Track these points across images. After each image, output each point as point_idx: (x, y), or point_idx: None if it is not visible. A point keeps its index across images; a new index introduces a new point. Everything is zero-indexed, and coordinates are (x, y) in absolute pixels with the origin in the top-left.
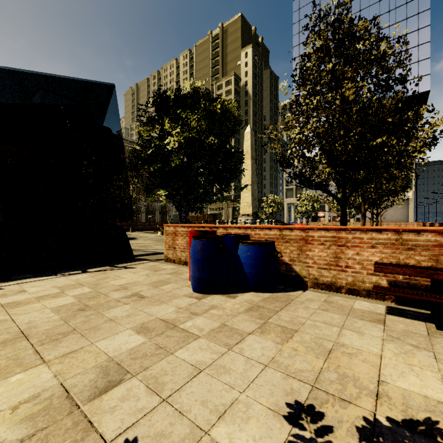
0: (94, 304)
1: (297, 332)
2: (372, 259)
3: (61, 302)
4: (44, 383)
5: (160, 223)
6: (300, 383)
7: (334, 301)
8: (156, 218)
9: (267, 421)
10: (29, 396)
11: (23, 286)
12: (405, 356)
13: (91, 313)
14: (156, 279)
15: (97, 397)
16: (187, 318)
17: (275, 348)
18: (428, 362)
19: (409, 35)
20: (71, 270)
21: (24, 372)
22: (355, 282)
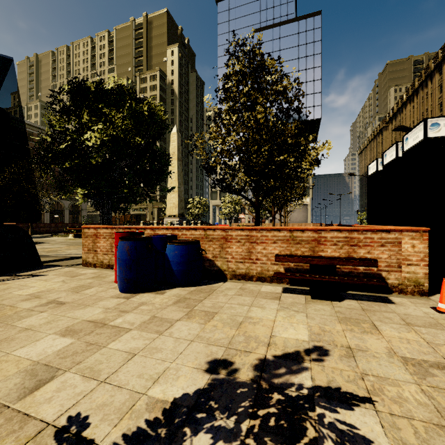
0: None
1: (218, 314)
2: (274, 252)
3: None
4: None
5: (71, 225)
6: (218, 347)
7: (247, 288)
8: (65, 218)
9: (193, 375)
10: None
11: None
12: (289, 318)
13: None
14: (75, 285)
15: (28, 395)
16: (117, 316)
17: (200, 327)
18: (302, 319)
19: (308, 71)
20: None
21: None
22: (263, 271)
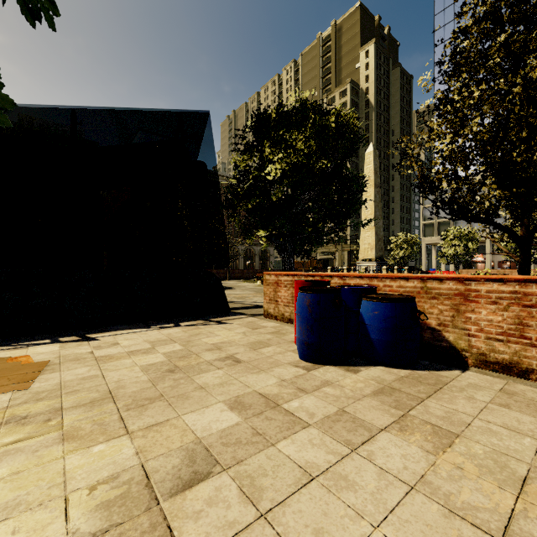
0: (184, 365)
1: (460, 438)
2: None
3: (151, 360)
4: (125, 461)
5: (260, 271)
6: (476, 531)
7: (518, 392)
8: (256, 264)
9: None
10: (108, 476)
11: (117, 338)
12: None
13: (180, 376)
14: (254, 340)
15: (179, 492)
16: (293, 395)
17: (425, 460)
18: None
19: None
20: (164, 322)
21: (107, 442)
22: None
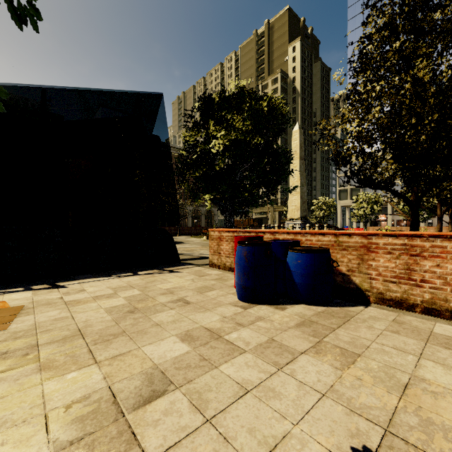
0: (142, 307)
1: (361, 357)
2: None
3: (113, 303)
4: (94, 384)
5: (205, 228)
6: (369, 424)
7: (406, 322)
8: (202, 222)
9: None
10: (81, 396)
11: (84, 285)
12: None
13: (139, 316)
14: (201, 285)
15: (141, 407)
16: (233, 328)
17: (334, 374)
18: None
19: None
20: (124, 272)
21: (78, 370)
22: (434, 300)
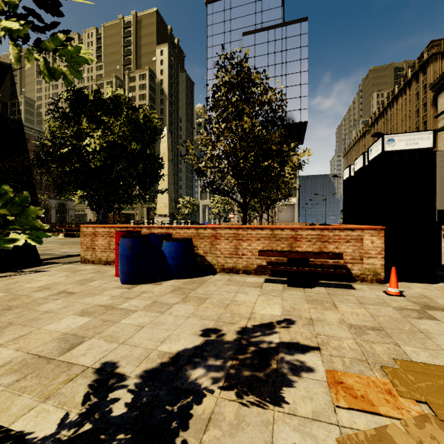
0: (19, 304)
1: (209, 298)
2: (258, 248)
3: None
4: (10, 355)
5: (59, 224)
6: (209, 321)
7: (234, 279)
8: (52, 218)
9: (190, 338)
10: (2, 364)
11: None
12: (268, 301)
13: (20, 310)
14: (79, 279)
15: (67, 352)
16: (123, 301)
17: (194, 308)
18: (278, 301)
19: (295, 75)
20: None
21: None
22: (248, 265)
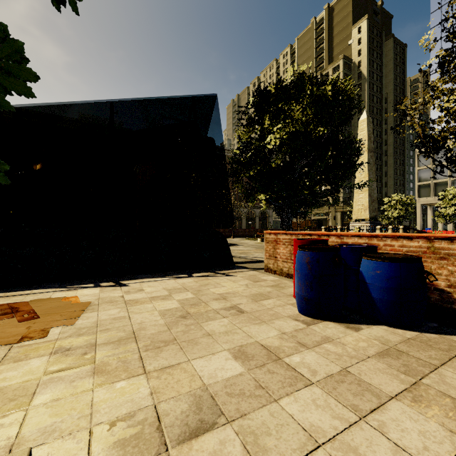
0: (195, 312)
1: None
2: None
3: (167, 306)
4: (141, 400)
5: (259, 230)
6: None
7: None
8: (256, 224)
9: None
10: (126, 413)
11: (143, 285)
12: None
13: (191, 322)
14: (255, 292)
15: (186, 441)
16: (294, 349)
17: (449, 441)
18: None
19: None
20: (179, 273)
21: (127, 379)
22: None
